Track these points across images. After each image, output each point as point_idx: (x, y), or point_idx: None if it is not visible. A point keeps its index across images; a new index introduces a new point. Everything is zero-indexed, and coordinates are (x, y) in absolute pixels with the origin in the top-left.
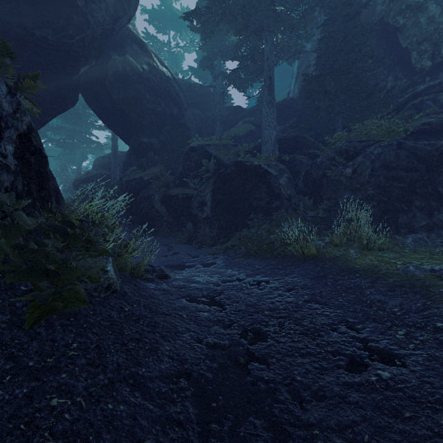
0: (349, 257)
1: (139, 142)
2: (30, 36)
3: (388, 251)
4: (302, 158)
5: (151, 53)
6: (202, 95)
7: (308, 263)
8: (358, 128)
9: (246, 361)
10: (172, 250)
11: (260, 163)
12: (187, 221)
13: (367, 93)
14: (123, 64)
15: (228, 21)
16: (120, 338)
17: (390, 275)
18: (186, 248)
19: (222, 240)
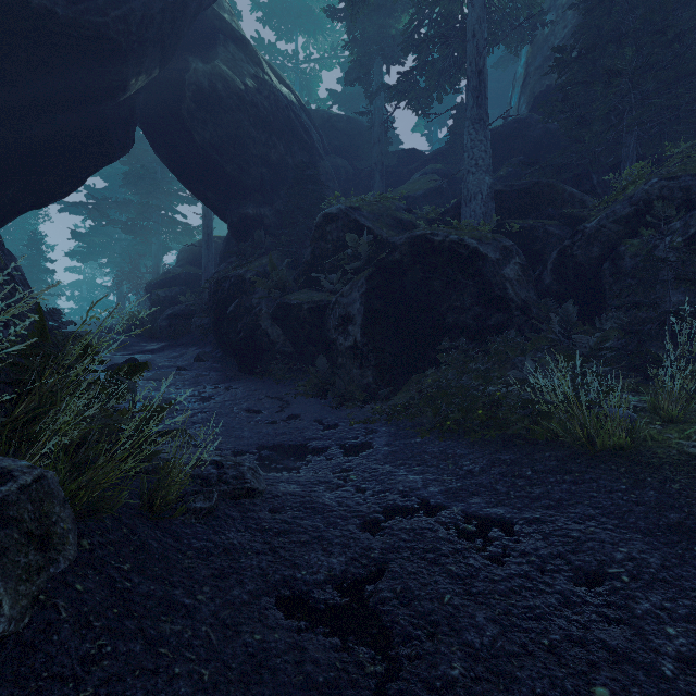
0: None
1: (240, 214)
2: (22, 7)
3: None
4: (547, 226)
5: (261, 59)
6: (350, 134)
7: (607, 469)
8: (684, 150)
9: None
10: (288, 410)
11: (462, 236)
12: (318, 352)
13: None
14: (211, 77)
15: None
16: None
17: None
18: (315, 405)
19: (384, 392)
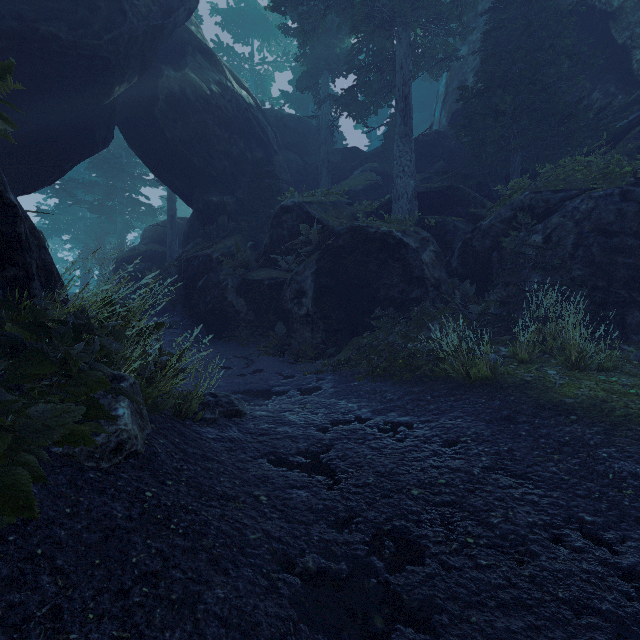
0: (548, 382)
1: (206, 201)
2: (32, 32)
3: (616, 373)
4: (456, 222)
5: (224, 68)
6: (300, 132)
7: (477, 392)
8: (549, 171)
9: (385, 622)
10: (253, 366)
11: (391, 229)
12: (276, 320)
13: (563, 116)
14: (181, 83)
15: (339, 10)
16: (118, 576)
17: (638, 419)
18: (275, 362)
19: (331, 350)
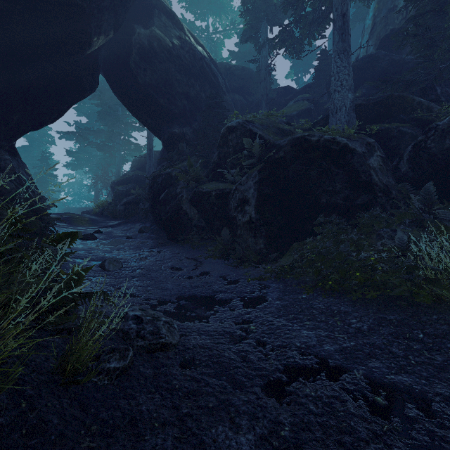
0: None
1: (170, 133)
2: None
3: None
4: (401, 127)
5: (183, 26)
6: (243, 78)
7: None
8: None
9: None
10: (200, 268)
11: (334, 136)
12: (222, 226)
13: None
14: (149, 38)
15: None
16: None
17: None
18: (220, 264)
19: (273, 256)
